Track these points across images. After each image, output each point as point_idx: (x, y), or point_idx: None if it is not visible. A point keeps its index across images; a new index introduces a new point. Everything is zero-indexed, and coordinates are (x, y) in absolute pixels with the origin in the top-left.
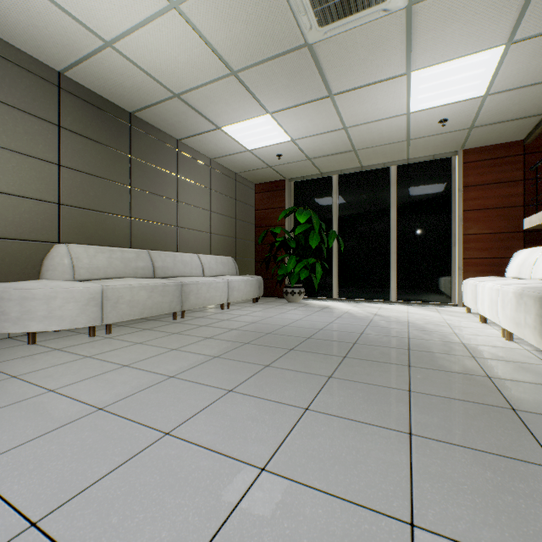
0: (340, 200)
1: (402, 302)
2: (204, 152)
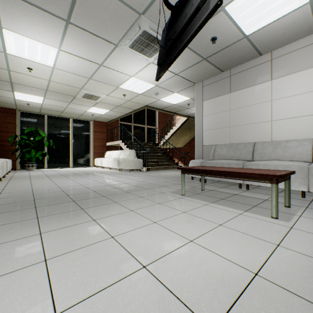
0: (49, 126)
1: (76, 167)
2: None
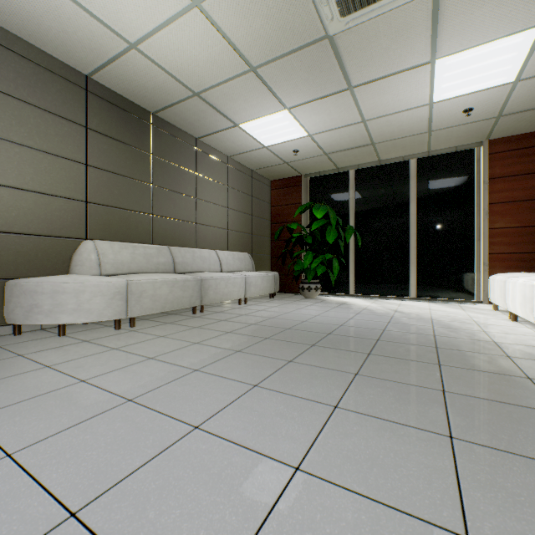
0: (357, 195)
1: (422, 299)
2: (222, 150)
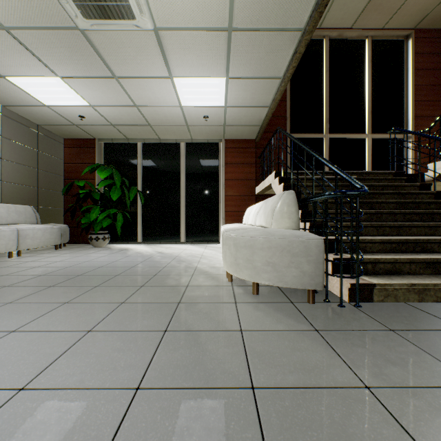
0: (144, 163)
1: (188, 242)
2: None
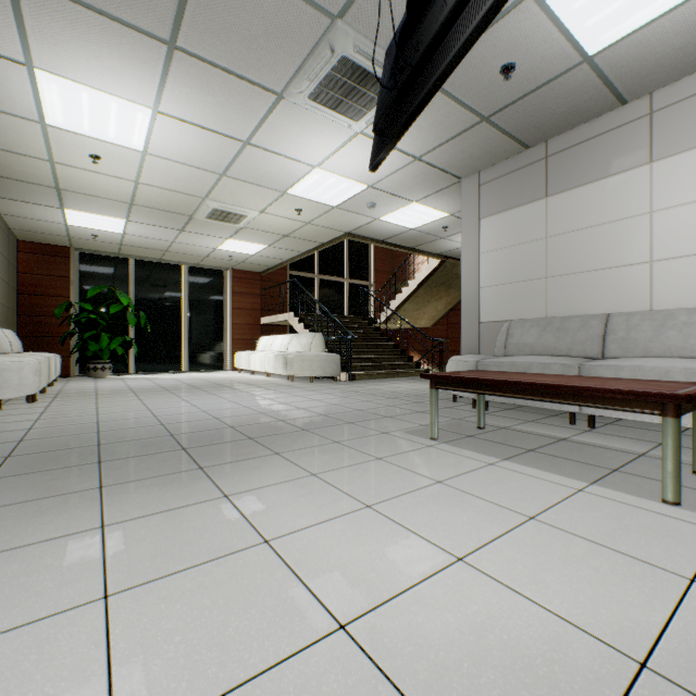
0: (138, 282)
1: (194, 371)
2: (2, 209)
